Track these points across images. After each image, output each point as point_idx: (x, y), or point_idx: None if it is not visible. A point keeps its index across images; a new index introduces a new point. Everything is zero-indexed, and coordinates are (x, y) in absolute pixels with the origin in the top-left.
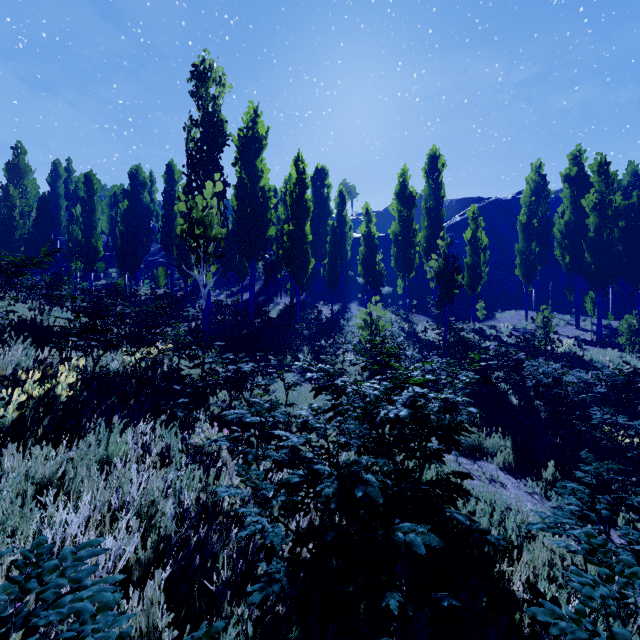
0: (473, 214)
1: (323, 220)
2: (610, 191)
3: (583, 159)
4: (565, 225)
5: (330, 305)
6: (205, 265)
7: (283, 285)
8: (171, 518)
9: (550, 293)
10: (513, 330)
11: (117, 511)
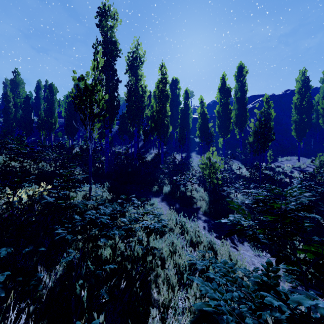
0: (266, 99)
1: (176, 107)
2: None
3: None
4: None
5: (180, 154)
6: (90, 122)
7: (154, 143)
8: None
9: (312, 146)
10: (292, 168)
11: None
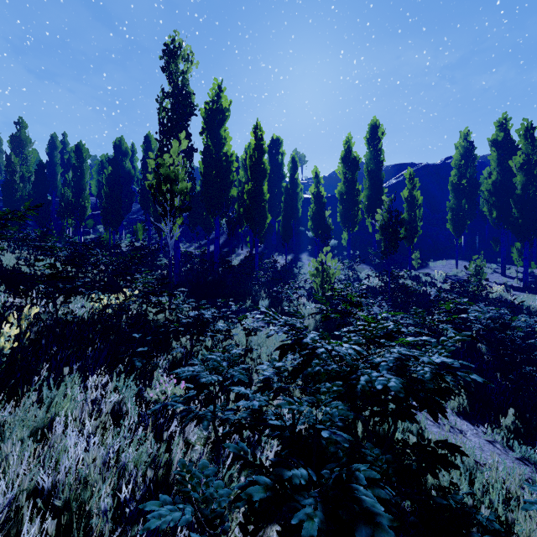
0: (410, 175)
1: (278, 183)
2: (536, 153)
3: (509, 126)
4: (492, 184)
5: (284, 255)
6: (171, 217)
7: (243, 238)
8: (103, 512)
9: (477, 245)
10: (445, 277)
11: (48, 491)
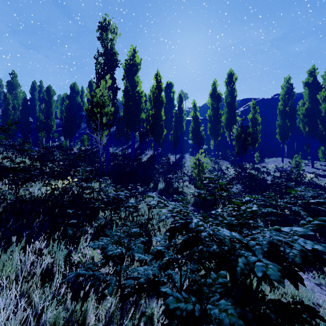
0: (253, 105)
1: (170, 110)
2: None
3: (316, 73)
4: (305, 110)
5: (174, 155)
6: (100, 130)
7: (149, 144)
8: None
9: (295, 148)
10: (275, 168)
11: None
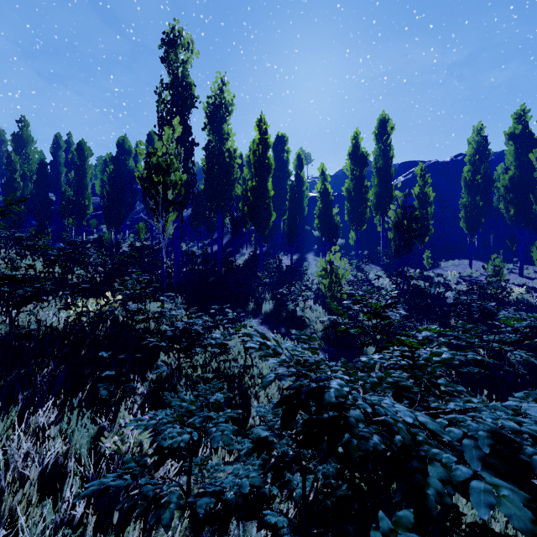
0: (421, 171)
1: (283, 181)
2: None
3: (527, 118)
4: (509, 180)
5: (289, 255)
6: (164, 212)
7: (248, 238)
8: None
9: (491, 244)
10: (459, 278)
11: None
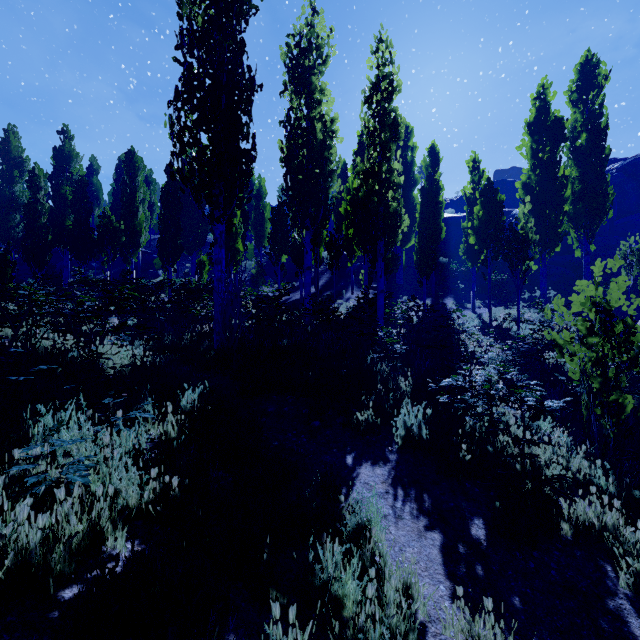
0: None
1: (406, 191)
2: None
3: None
4: None
5: (417, 300)
6: None
7: (354, 277)
8: None
9: None
10: None
11: None
